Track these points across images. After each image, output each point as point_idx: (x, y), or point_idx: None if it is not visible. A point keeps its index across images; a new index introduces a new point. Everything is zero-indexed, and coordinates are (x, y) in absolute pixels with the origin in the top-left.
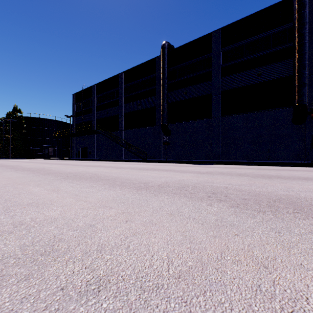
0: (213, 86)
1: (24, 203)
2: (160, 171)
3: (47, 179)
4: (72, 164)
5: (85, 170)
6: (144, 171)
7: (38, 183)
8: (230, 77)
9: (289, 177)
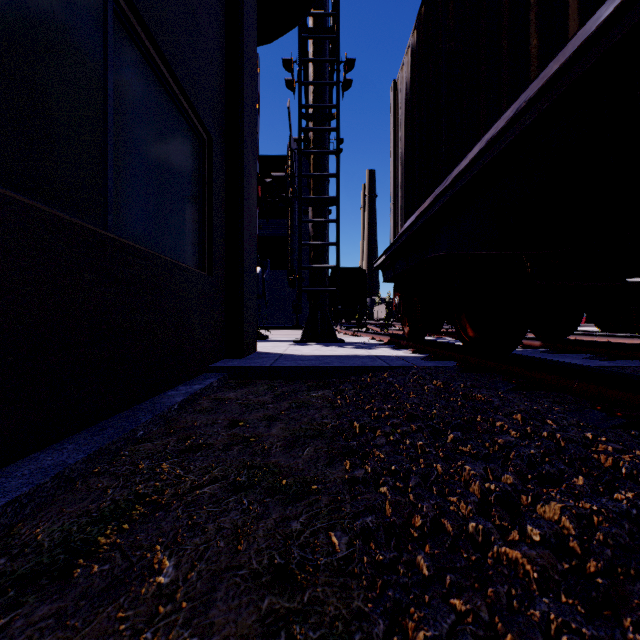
0: None
1: None
2: None
3: None
4: None
5: None
6: None
7: None
8: None
9: None
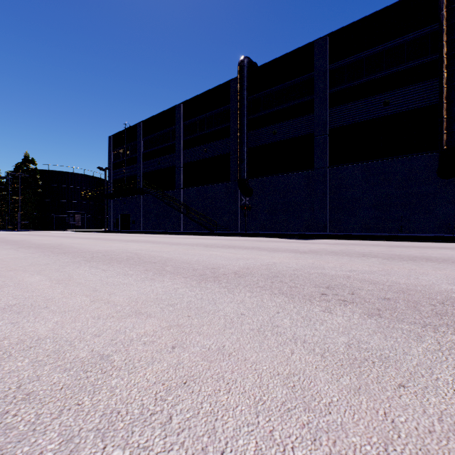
0: (317, 122)
1: (0, 305)
2: (236, 249)
3: (58, 262)
4: (105, 238)
5: (122, 248)
6: (211, 250)
7: (42, 268)
8: (341, 108)
9: (445, 260)
